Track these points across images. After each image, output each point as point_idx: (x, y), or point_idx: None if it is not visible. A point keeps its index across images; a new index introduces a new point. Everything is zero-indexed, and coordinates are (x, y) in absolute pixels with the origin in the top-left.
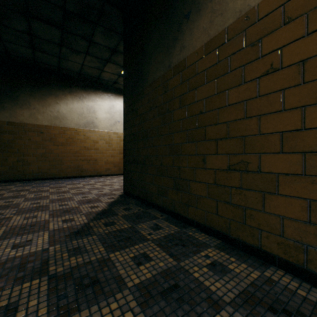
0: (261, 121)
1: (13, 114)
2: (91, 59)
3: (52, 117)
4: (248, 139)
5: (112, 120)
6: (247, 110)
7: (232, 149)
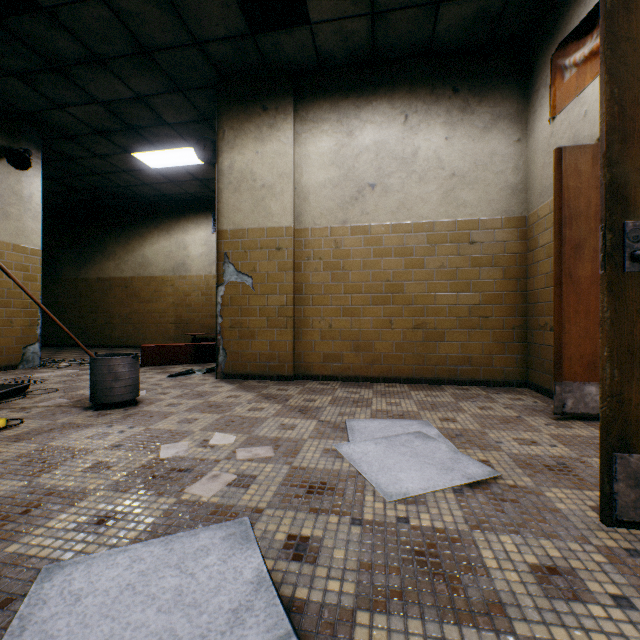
0: (114, 310)
1: None
2: None
3: None
4: (111, 314)
5: None
6: (111, 306)
7: (107, 317)
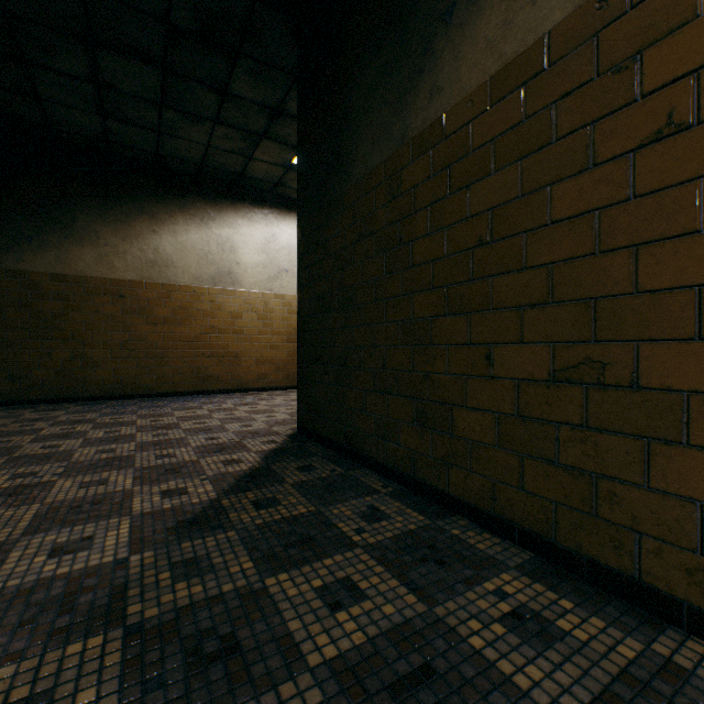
0: (641, 258)
1: (63, 258)
2: (226, 132)
3: (144, 263)
4: (605, 305)
5: (271, 267)
6: (602, 234)
7: (562, 331)
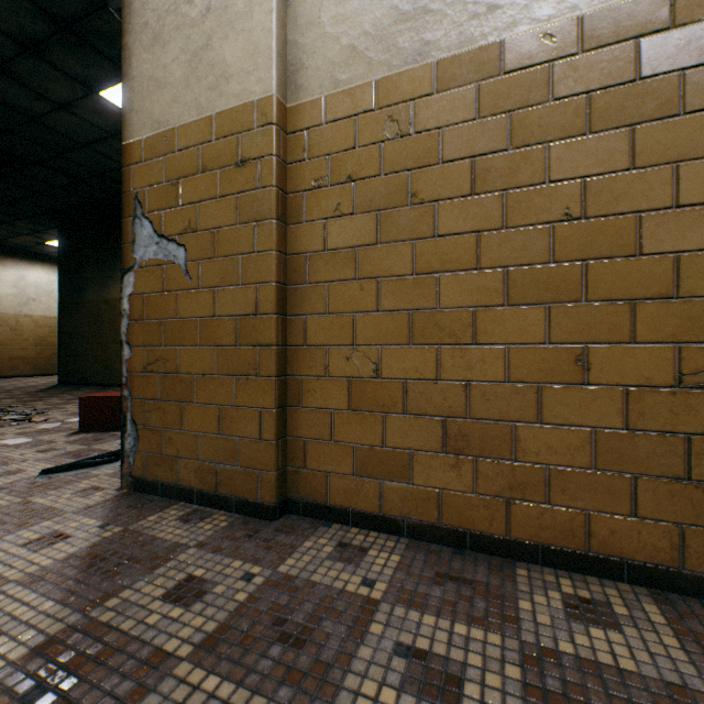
0: None
1: None
2: None
3: None
4: None
5: (22, 297)
6: None
7: None
